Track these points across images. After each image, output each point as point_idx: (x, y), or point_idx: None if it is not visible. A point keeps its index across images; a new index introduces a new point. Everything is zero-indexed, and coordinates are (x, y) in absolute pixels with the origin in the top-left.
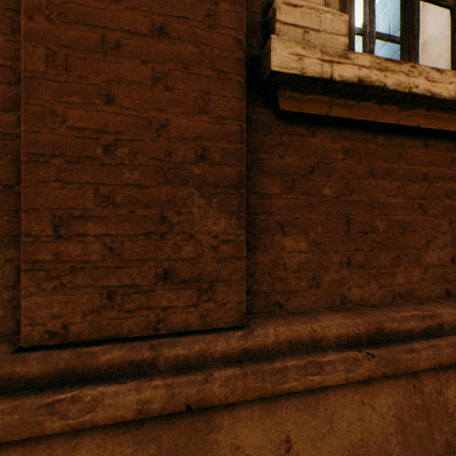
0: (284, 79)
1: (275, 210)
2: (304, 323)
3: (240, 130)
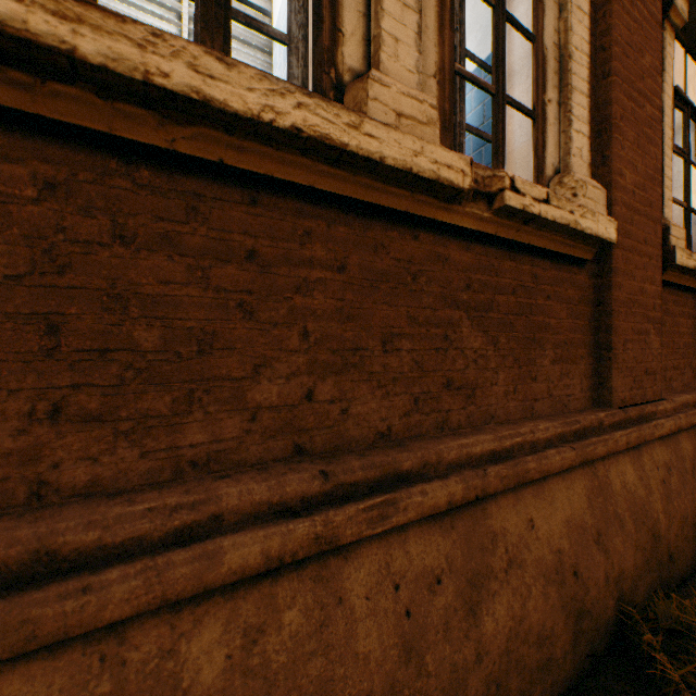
0: None
1: None
2: None
3: None
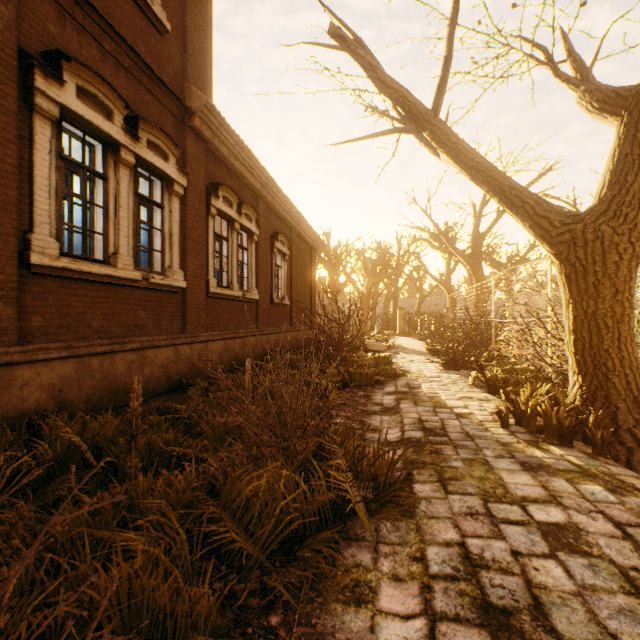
0: (36, 264)
1: (29, 307)
2: (44, 344)
3: (18, 280)
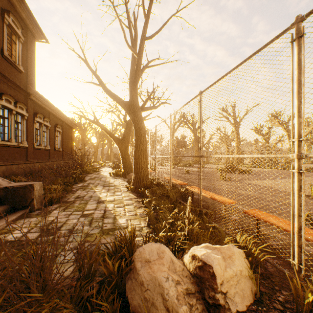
0: None
1: None
2: None
3: None
